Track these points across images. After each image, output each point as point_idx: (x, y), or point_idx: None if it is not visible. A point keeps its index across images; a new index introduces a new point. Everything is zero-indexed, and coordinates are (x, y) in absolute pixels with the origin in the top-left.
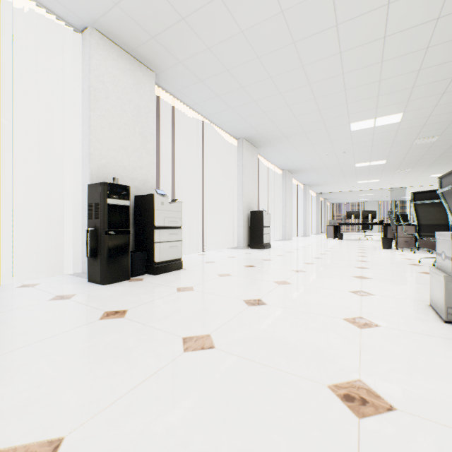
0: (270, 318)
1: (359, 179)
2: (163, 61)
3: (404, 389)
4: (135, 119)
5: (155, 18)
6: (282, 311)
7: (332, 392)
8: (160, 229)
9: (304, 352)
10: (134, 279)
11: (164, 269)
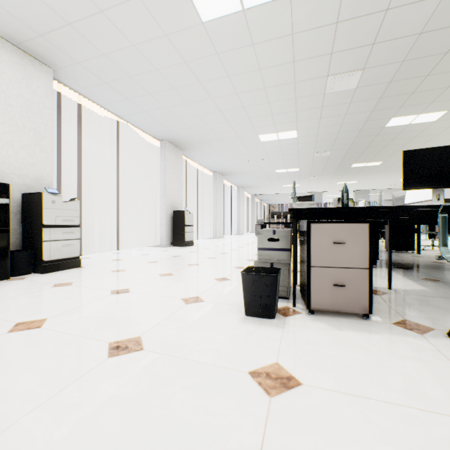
0: (119, 302)
1: (284, 183)
2: (58, 59)
3: (165, 338)
4: (25, 114)
5: (38, 18)
6: (137, 296)
7: (109, 345)
8: (51, 228)
9: (118, 323)
10: (15, 278)
11: (55, 267)
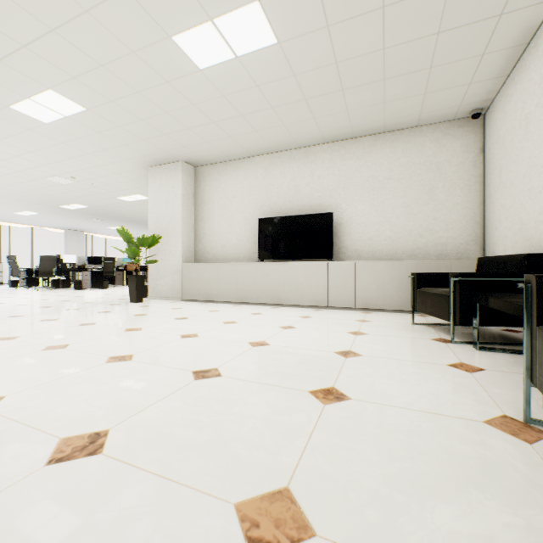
0: None
1: None
2: None
3: None
4: None
5: None
6: None
7: None
8: None
9: None
10: None
11: None
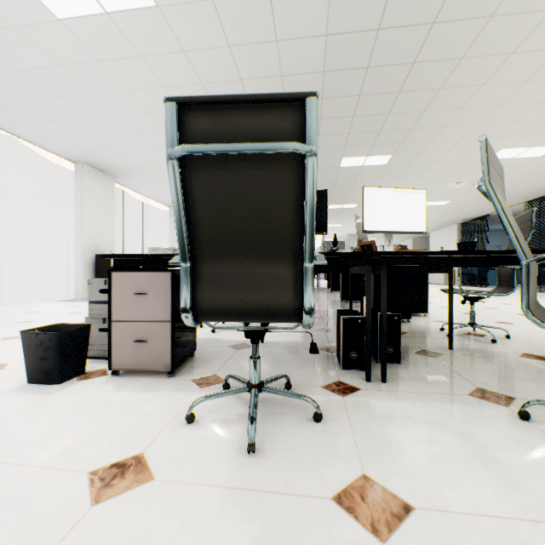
0: None
1: None
2: None
3: None
4: None
5: None
6: None
7: None
8: None
9: None
10: None
11: None
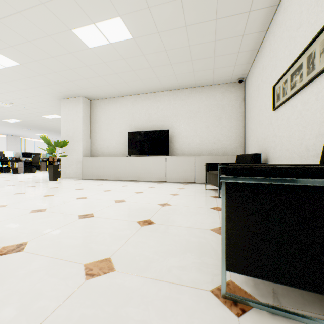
0: None
1: None
2: None
3: None
4: None
5: None
6: None
7: None
8: None
9: None
10: None
11: None
